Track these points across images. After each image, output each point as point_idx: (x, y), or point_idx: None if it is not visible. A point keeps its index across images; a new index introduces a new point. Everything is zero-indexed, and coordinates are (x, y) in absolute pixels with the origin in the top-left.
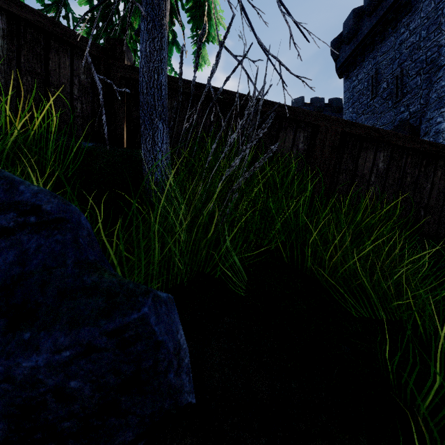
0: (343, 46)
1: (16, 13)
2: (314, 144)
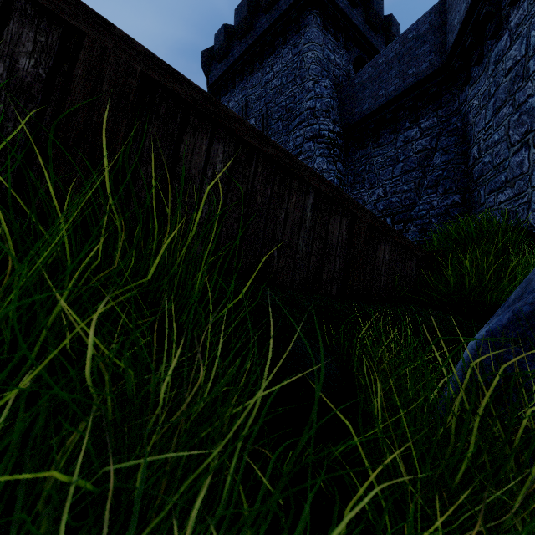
0: (214, 63)
1: None
2: (71, 76)
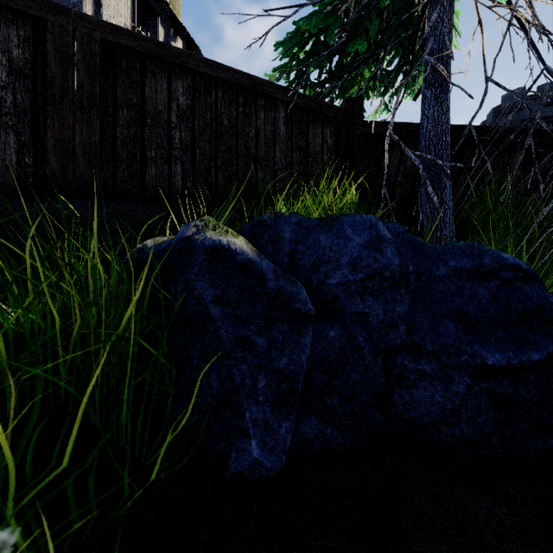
0: None
1: (291, 101)
2: None
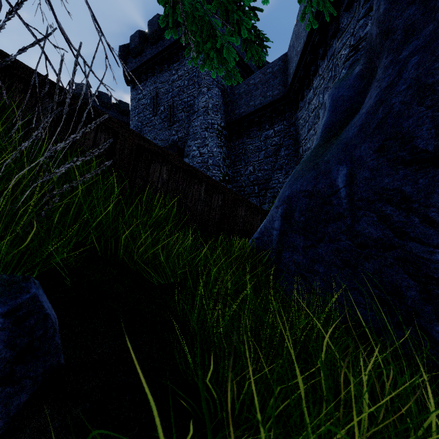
0: (130, 57)
1: None
2: (115, 148)
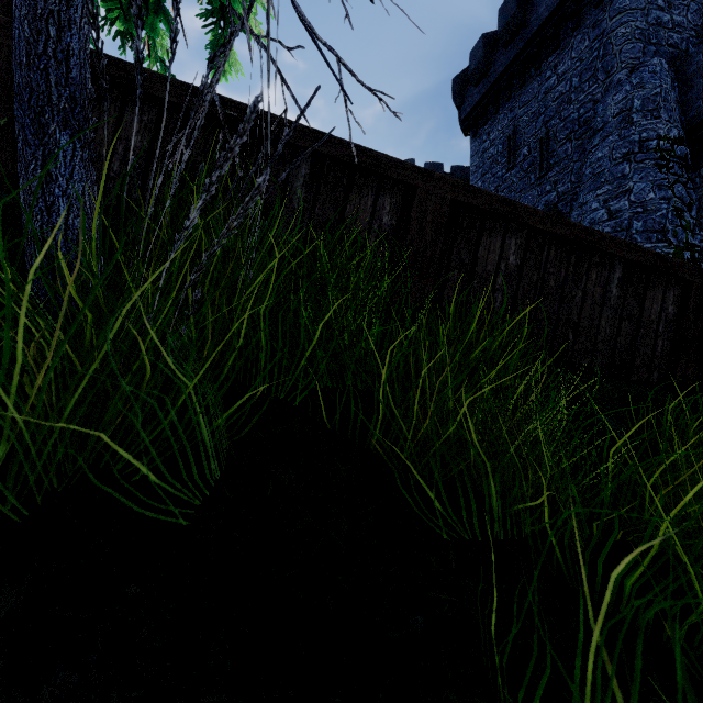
0: (469, 88)
1: None
2: (408, 219)
